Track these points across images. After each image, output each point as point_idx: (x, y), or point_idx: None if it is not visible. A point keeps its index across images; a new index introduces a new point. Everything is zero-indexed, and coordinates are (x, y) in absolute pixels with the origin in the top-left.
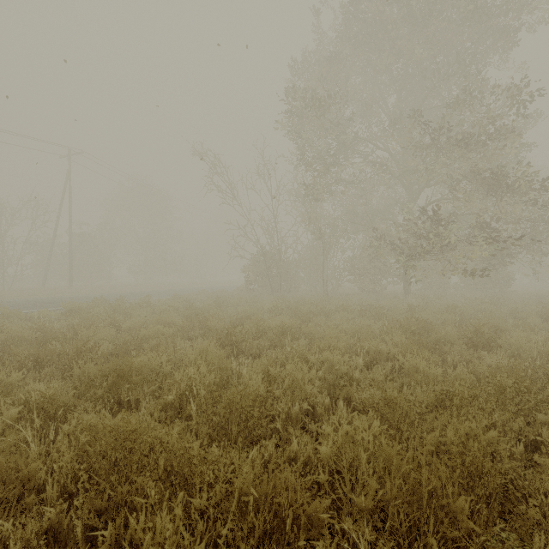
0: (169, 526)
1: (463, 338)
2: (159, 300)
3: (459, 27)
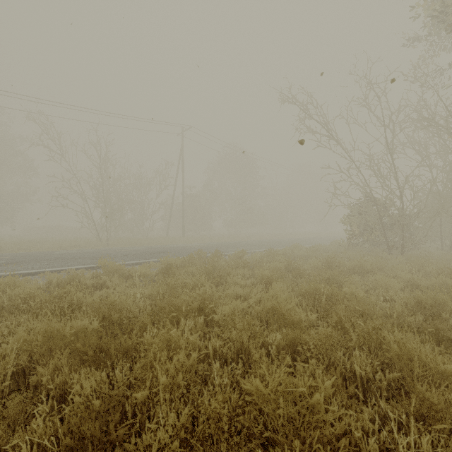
0: None
1: None
2: (255, 256)
3: None
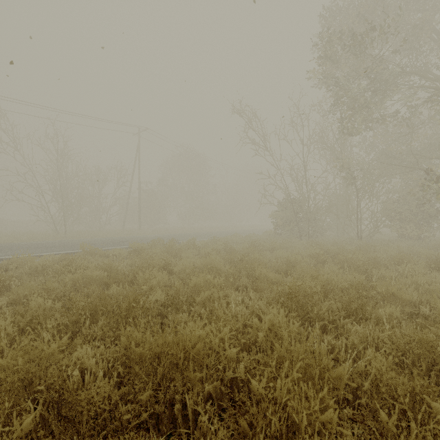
0: None
1: None
2: (202, 242)
3: None
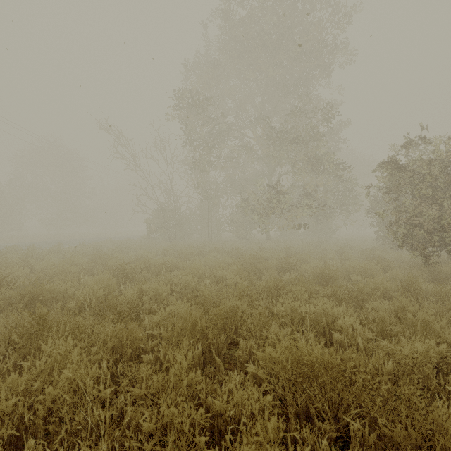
0: (63, 341)
1: (280, 266)
2: (70, 247)
3: (298, 57)
